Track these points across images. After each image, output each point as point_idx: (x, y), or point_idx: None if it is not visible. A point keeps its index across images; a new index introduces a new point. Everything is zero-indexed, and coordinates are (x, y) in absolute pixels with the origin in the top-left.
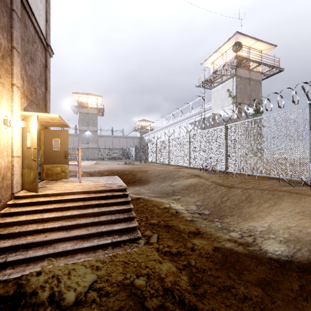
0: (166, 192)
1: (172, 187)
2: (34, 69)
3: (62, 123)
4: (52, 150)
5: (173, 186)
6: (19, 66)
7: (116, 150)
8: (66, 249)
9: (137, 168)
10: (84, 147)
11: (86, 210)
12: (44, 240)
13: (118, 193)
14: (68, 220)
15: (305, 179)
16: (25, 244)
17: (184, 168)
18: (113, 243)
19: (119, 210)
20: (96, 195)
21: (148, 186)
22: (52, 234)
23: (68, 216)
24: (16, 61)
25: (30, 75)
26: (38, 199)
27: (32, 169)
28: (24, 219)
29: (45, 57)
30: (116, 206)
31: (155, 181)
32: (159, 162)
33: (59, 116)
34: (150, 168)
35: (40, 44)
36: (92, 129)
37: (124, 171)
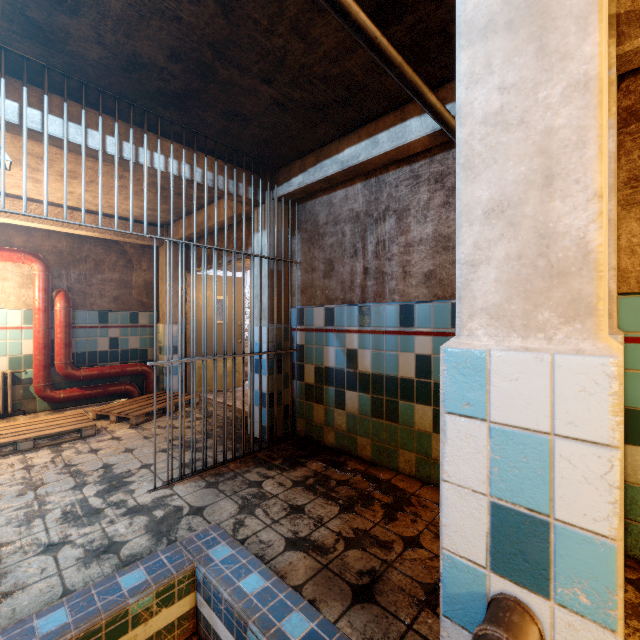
0: None
1: None
2: None
3: None
4: (211, 322)
5: None
6: None
7: None
8: None
9: None
10: None
11: None
12: None
13: None
14: None
15: None
16: None
17: None
18: None
19: None
20: None
21: None
22: None
23: None
24: None
25: None
26: None
27: None
28: None
29: None
30: None
31: None
32: None
33: None
34: None
35: None
36: None
37: None
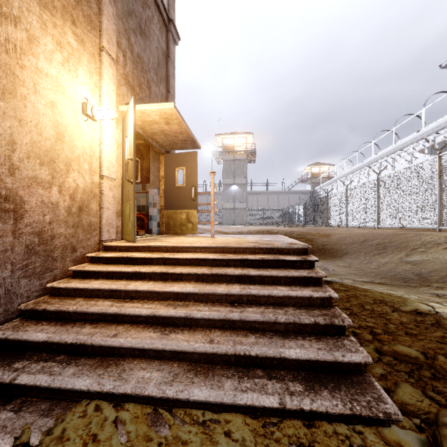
0: (399, 276)
1: (413, 266)
2: (146, 49)
3: (186, 134)
4: (174, 186)
5: (415, 264)
6: (114, 22)
7: (273, 213)
8: (144, 389)
9: (313, 230)
10: (230, 208)
11: (213, 285)
12: (108, 346)
13: (288, 256)
14: (172, 303)
15: None
16: (73, 345)
17: (424, 231)
18: (286, 410)
19: (296, 299)
20: (238, 256)
21: (343, 260)
22: (130, 332)
23: (173, 294)
24: (107, 9)
25: (138, 55)
26: (132, 254)
27: (129, 200)
28: (95, 286)
29: (166, 41)
30: (286, 286)
31: (358, 252)
32: (352, 224)
33: (174, 107)
34: (341, 230)
35: (158, 16)
36: (240, 182)
37: (289, 233)
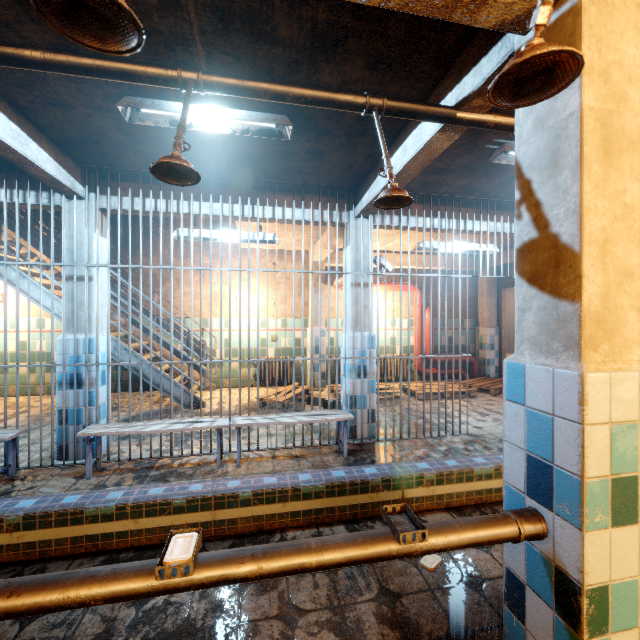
0: None
1: None
2: None
3: None
4: None
5: None
6: None
7: None
8: None
9: None
10: None
11: None
12: None
13: None
14: None
15: None
16: None
17: None
18: None
19: None
20: None
21: None
22: None
23: None
24: None
25: None
26: None
27: None
28: None
29: None
30: None
31: None
32: None
33: None
34: None
35: None
36: None
37: None
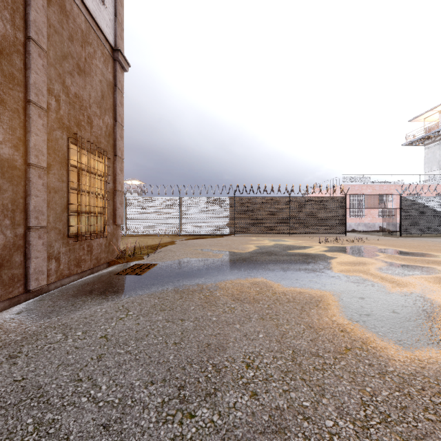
0: None
1: None
2: None
3: None
4: None
5: None
6: None
7: None
8: None
9: None
10: None
11: None
12: None
13: None
14: None
15: (123, 233)
16: None
17: None
18: None
19: None
20: None
21: None
22: None
23: None
24: None
25: None
26: None
27: None
28: None
29: None
30: None
31: None
32: None
33: None
34: None
35: None
36: None
37: None
